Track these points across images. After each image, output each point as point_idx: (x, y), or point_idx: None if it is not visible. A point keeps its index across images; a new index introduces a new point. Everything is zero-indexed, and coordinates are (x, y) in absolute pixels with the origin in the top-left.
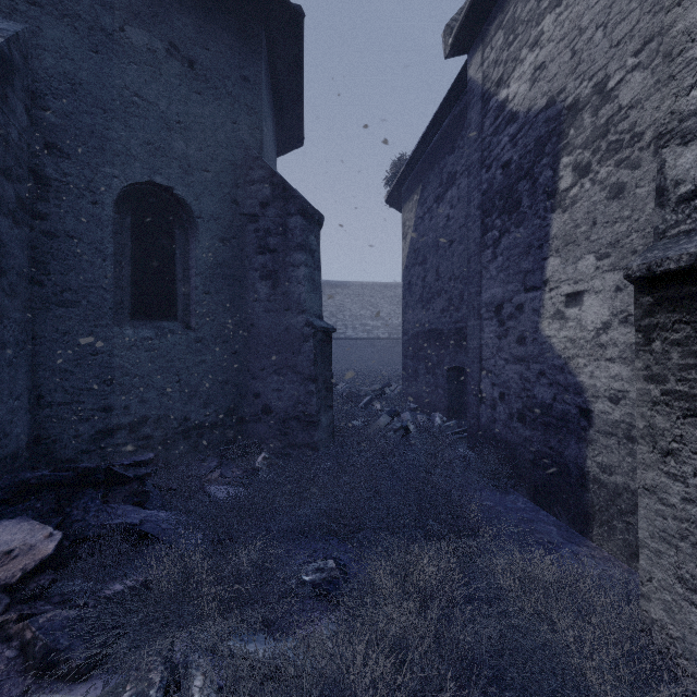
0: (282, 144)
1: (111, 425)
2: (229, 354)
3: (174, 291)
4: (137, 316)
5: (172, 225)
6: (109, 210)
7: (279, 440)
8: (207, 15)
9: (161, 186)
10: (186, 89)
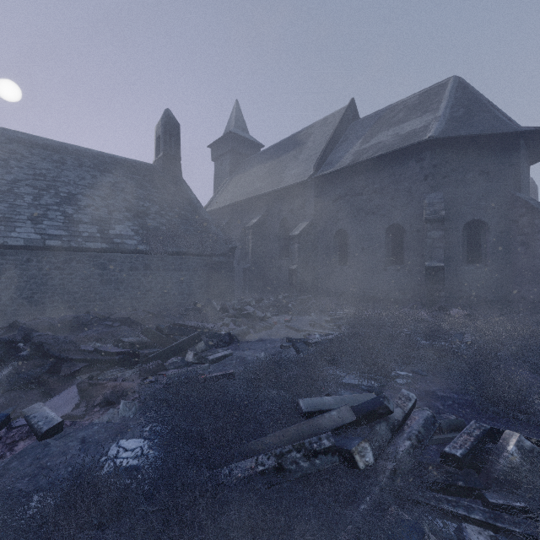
0: (534, 160)
1: (461, 296)
2: (503, 275)
3: (480, 253)
4: (468, 263)
5: (479, 231)
6: (460, 232)
7: (529, 311)
8: (493, 152)
9: (476, 219)
10: (485, 183)
